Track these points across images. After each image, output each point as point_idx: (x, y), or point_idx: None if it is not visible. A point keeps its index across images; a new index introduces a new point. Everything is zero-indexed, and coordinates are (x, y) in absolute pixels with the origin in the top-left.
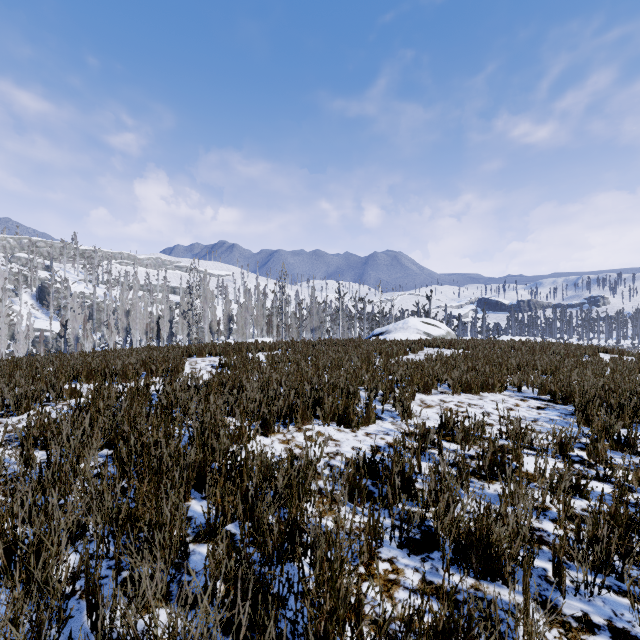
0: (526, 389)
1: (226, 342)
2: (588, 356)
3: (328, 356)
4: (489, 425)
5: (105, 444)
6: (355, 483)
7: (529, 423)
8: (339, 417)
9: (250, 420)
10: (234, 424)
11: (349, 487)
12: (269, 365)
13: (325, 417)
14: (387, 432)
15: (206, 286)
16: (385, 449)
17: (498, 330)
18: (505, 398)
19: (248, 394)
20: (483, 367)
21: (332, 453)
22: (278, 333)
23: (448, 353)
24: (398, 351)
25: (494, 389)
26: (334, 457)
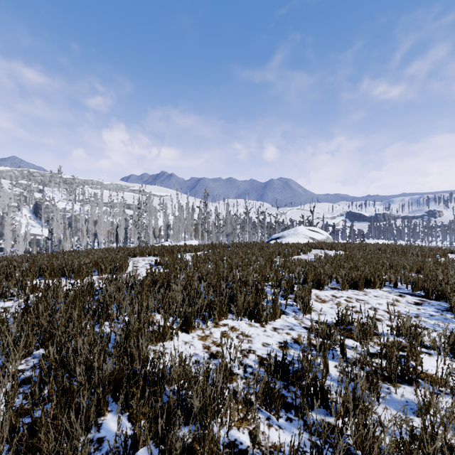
0: (400, 285)
1: (162, 245)
2: (439, 256)
3: (239, 257)
4: (378, 320)
5: (41, 344)
6: (269, 391)
7: (419, 322)
8: (250, 313)
9: (172, 320)
10: (158, 324)
11: (263, 394)
12: (193, 264)
13: (238, 313)
14: (291, 327)
15: (151, 203)
16: (292, 345)
17: (363, 235)
18: (385, 294)
19: (173, 293)
20: (363, 267)
21: (245, 350)
22: (202, 237)
23: (331, 254)
24: (293, 252)
25: (375, 286)
26: (247, 355)
